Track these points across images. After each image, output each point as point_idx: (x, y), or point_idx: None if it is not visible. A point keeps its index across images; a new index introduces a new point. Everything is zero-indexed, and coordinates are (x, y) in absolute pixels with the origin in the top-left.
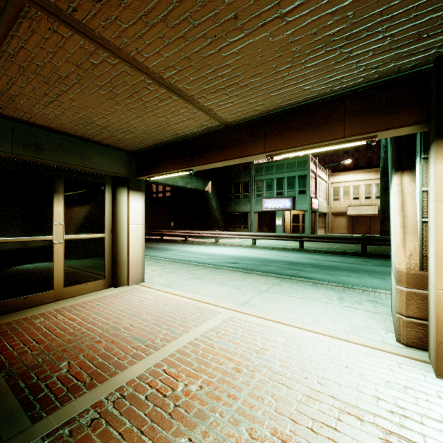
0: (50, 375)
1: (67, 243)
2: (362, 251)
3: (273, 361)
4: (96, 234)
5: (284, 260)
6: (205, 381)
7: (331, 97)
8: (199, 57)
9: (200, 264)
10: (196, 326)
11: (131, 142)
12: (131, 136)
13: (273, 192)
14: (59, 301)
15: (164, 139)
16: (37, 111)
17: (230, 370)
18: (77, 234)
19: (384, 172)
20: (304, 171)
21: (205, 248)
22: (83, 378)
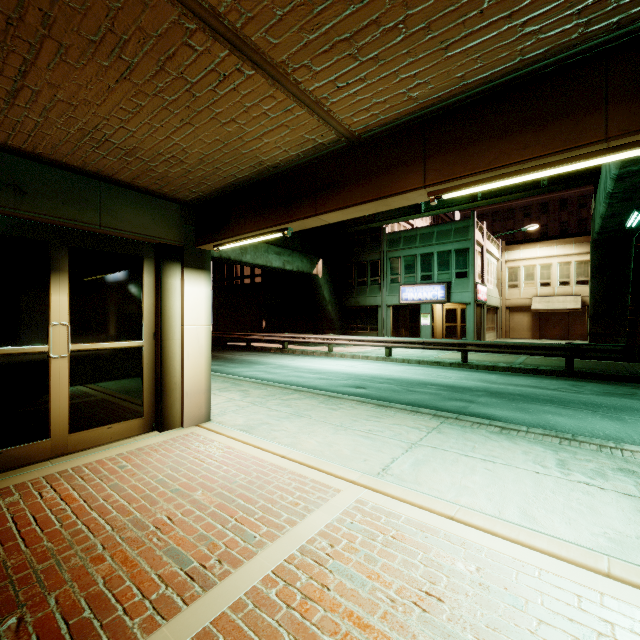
0: None
1: (75, 358)
2: (567, 368)
3: (460, 637)
4: (127, 341)
5: (440, 383)
6: None
7: (576, 58)
8: None
9: (304, 388)
10: (292, 523)
11: (183, 182)
12: (180, 170)
13: (415, 276)
14: (60, 457)
15: (238, 175)
16: (0, 117)
17: None
18: (93, 341)
19: (599, 240)
20: (464, 242)
21: (312, 362)
22: None
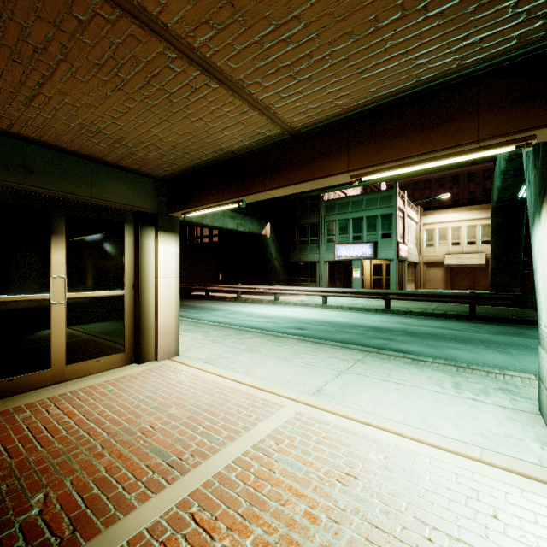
0: (11, 520)
1: (70, 304)
2: (470, 313)
3: (369, 501)
4: (112, 291)
5: (367, 325)
6: (258, 540)
7: (457, 80)
8: (249, 1)
9: (255, 329)
10: (246, 429)
11: (159, 163)
12: (156, 154)
13: (348, 236)
14: (59, 384)
15: (203, 158)
16: (17, 115)
17: (300, 518)
18: (84, 291)
19: (497, 208)
20: (388, 209)
21: (261, 308)
22: (61, 528)
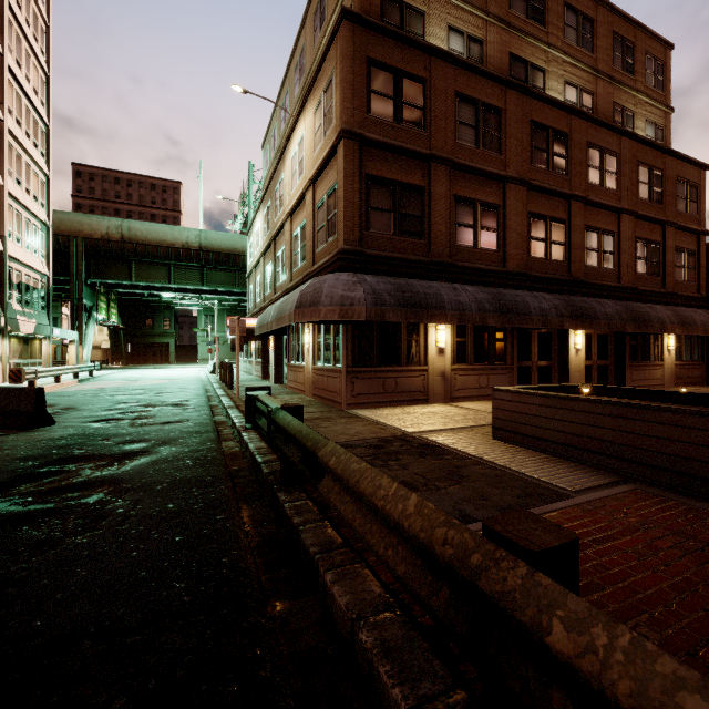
0: None
1: None
2: None
3: None
4: None
5: None
6: None
7: None
8: None
9: None
10: None
11: None
12: None
13: None
14: None
15: None
16: None
17: None
18: None
19: None
20: (56, 314)
21: None
22: None
